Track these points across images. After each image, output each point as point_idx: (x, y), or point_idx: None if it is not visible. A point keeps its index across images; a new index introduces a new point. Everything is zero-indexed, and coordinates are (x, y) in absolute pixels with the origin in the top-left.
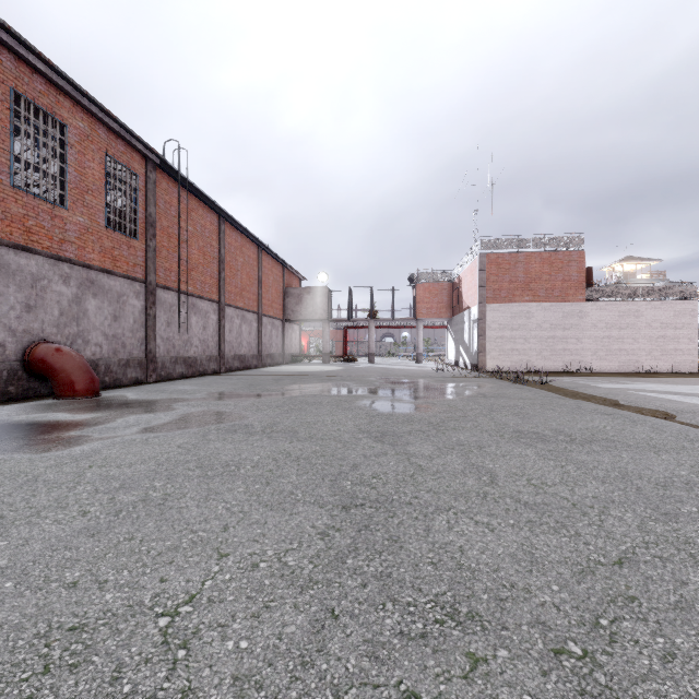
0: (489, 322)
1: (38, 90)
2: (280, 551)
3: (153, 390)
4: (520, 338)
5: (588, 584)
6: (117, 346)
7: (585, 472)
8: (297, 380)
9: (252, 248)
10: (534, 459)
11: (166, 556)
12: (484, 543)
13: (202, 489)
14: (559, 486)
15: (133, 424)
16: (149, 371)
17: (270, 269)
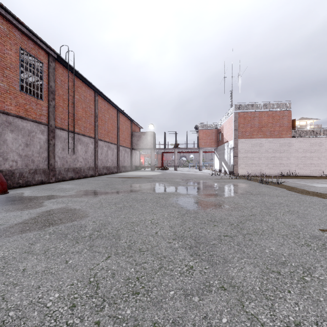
0: (239, 149)
1: None
2: None
3: (45, 188)
4: (256, 157)
5: None
6: (28, 162)
7: None
8: (135, 181)
9: (114, 110)
10: None
11: None
12: None
13: None
14: None
15: None
16: (50, 176)
17: (124, 122)
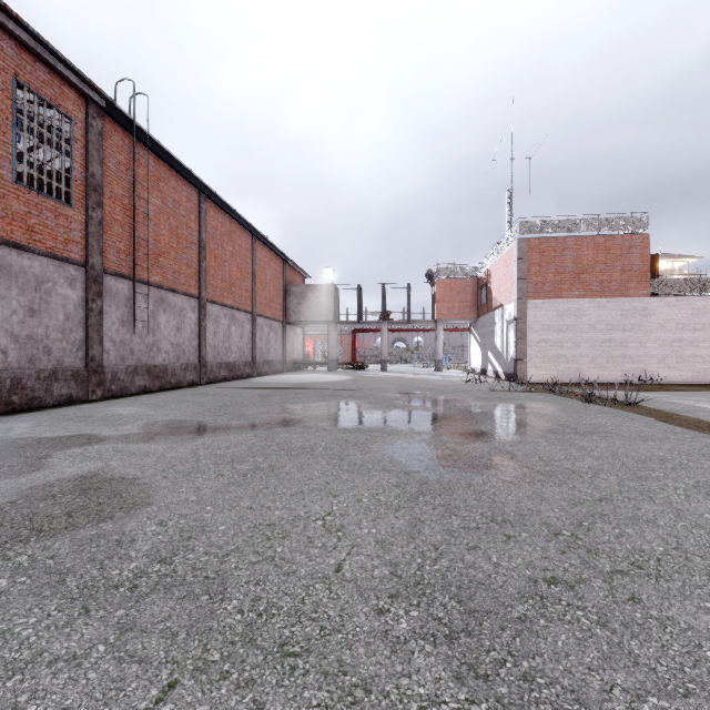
0: (530, 322)
1: None
2: None
3: (72, 416)
4: (568, 341)
5: None
6: (35, 352)
7: None
8: (290, 397)
9: (245, 236)
10: None
11: None
12: None
13: None
14: None
15: None
16: (90, 386)
17: (267, 262)
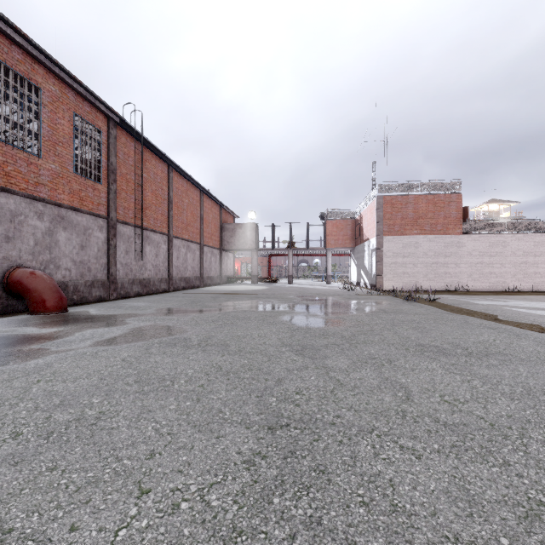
0: (385, 251)
1: (16, 58)
2: (203, 485)
3: (112, 306)
4: (410, 263)
5: (539, 536)
6: (84, 270)
7: (492, 387)
8: (231, 298)
9: (196, 192)
10: (441, 373)
11: (84, 493)
12: (414, 475)
13: (136, 407)
14: (472, 403)
15: (88, 337)
16: (110, 291)
17: (210, 208)
